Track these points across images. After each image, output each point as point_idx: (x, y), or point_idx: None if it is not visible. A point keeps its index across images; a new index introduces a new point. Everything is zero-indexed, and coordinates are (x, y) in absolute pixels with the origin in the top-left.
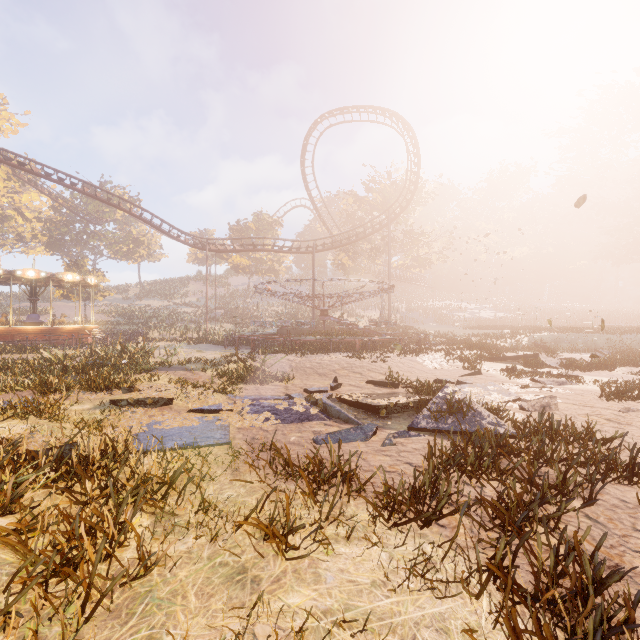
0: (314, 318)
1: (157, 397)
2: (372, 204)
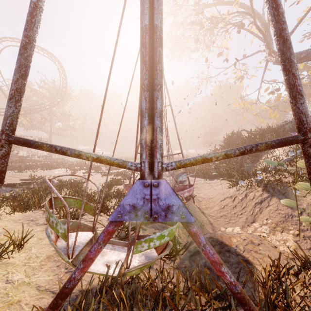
0: None
1: None
2: (42, 95)
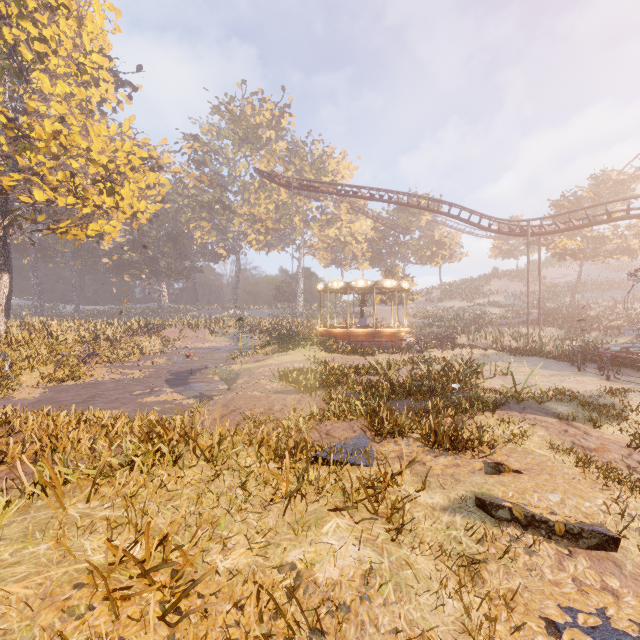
0: None
1: (573, 520)
2: None
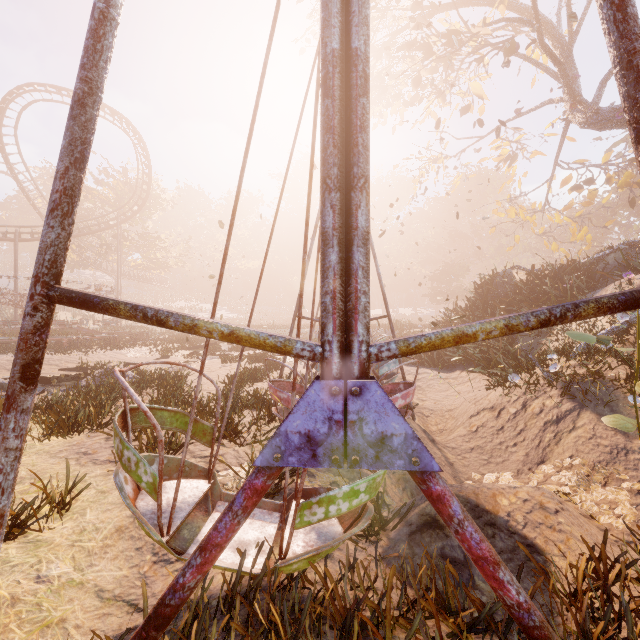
0: (17, 317)
1: None
2: (103, 198)
